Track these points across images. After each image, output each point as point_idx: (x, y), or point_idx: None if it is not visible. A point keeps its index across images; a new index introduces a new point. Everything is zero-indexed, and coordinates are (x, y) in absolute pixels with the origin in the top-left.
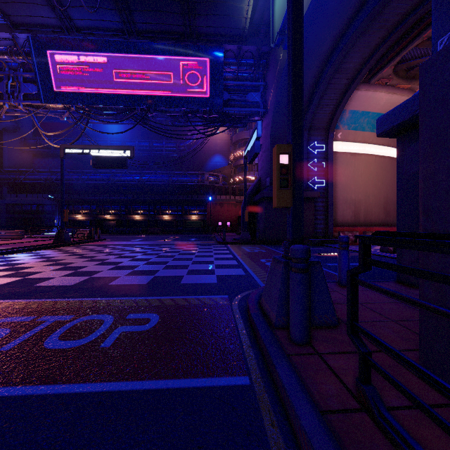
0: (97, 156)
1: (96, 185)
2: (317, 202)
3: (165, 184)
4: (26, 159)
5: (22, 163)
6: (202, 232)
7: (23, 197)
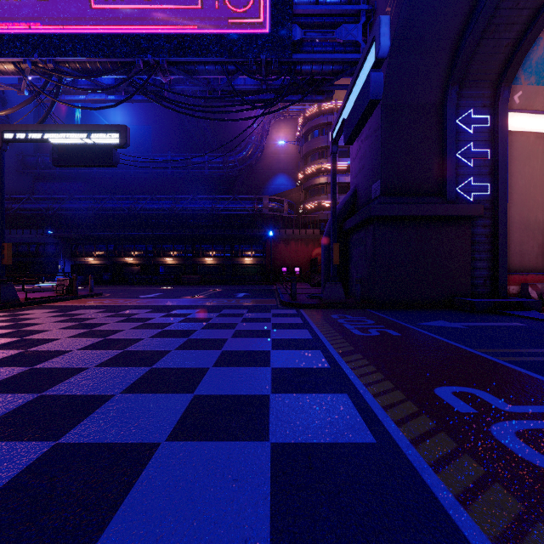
0: (60, 144)
1: (115, 217)
2: (474, 227)
3: (207, 214)
4: (25, 184)
5: (20, 189)
6: (259, 282)
7: (18, 233)
